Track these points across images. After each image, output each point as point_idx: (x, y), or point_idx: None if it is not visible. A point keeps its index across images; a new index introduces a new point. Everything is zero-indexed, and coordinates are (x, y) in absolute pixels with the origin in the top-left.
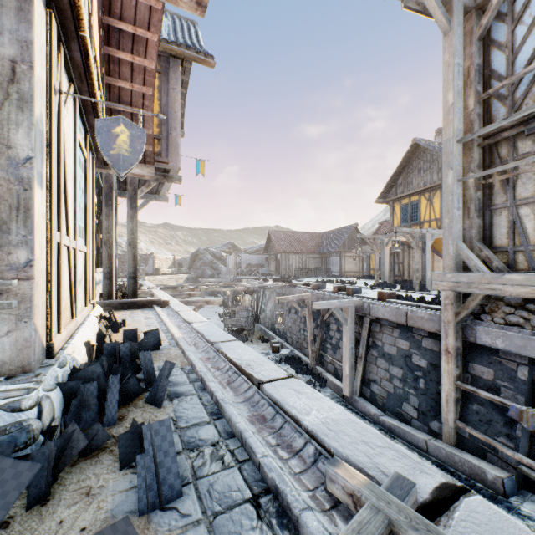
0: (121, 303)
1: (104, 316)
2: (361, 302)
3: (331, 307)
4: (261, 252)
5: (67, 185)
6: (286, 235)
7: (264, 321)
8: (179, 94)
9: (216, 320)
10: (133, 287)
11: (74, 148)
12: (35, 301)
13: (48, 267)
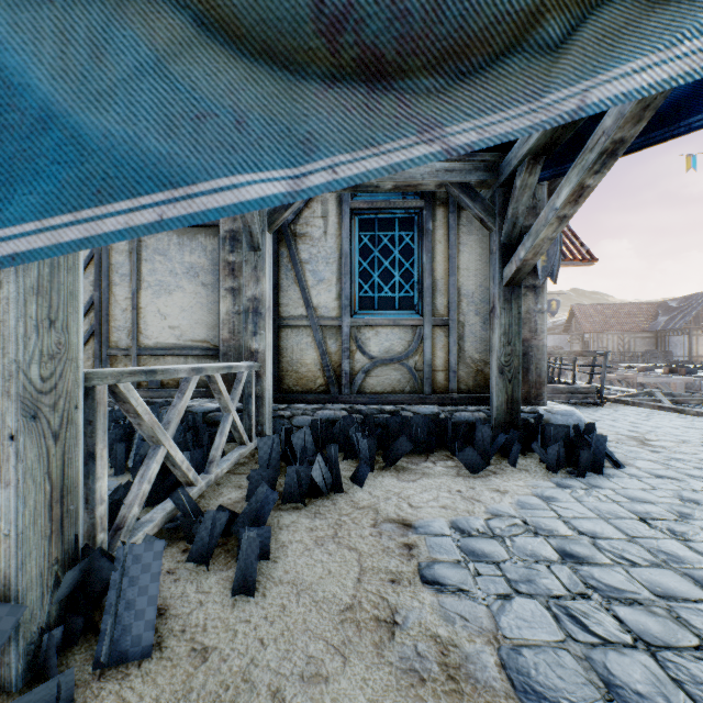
0: None
1: None
2: (691, 379)
3: (656, 381)
4: (555, 330)
5: None
6: (597, 309)
7: None
8: None
9: None
10: None
11: None
12: None
13: None
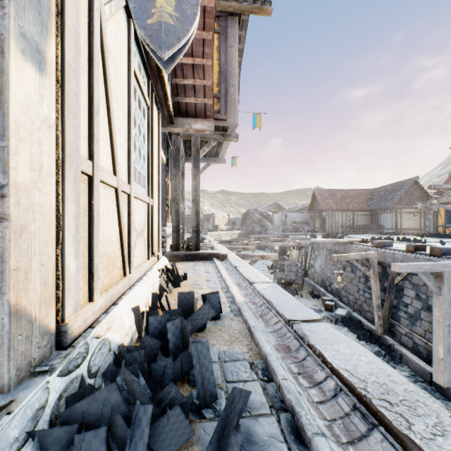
0: (186, 254)
1: (168, 268)
2: None
3: (418, 270)
4: (304, 210)
5: (110, 109)
6: (331, 193)
7: (313, 276)
8: (236, 50)
9: (265, 272)
10: (195, 240)
11: (128, 78)
12: (11, 261)
13: (59, 206)
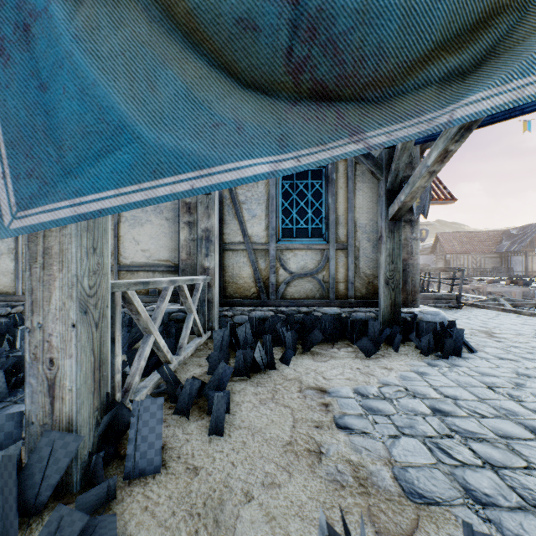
0: None
1: None
2: (527, 289)
3: (500, 291)
4: (424, 252)
5: None
6: (456, 236)
7: None
8: None
9: None
10: None
11: None
12: None
13: None
